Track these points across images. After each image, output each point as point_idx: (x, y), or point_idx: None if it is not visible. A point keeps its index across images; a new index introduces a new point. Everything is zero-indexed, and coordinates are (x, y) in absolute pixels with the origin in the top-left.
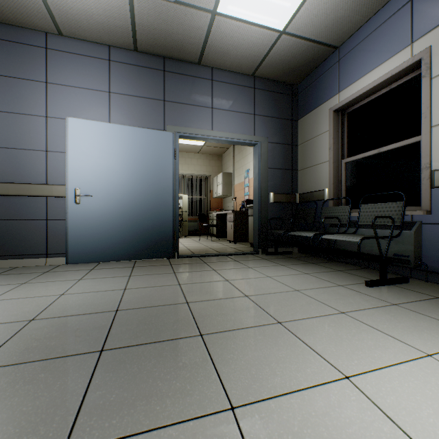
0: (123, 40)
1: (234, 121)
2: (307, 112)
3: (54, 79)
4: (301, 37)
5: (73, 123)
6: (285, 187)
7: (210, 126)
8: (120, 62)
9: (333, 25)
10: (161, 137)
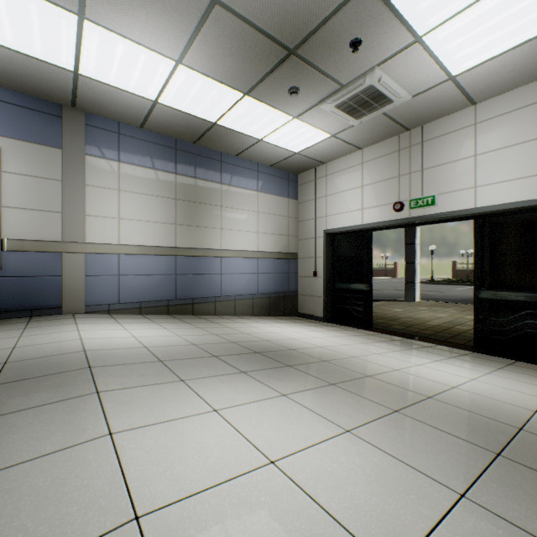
0: None
1: None
2: None
3: None
4: None
5: None
6: None
7: None
8: None
9: None
10: None
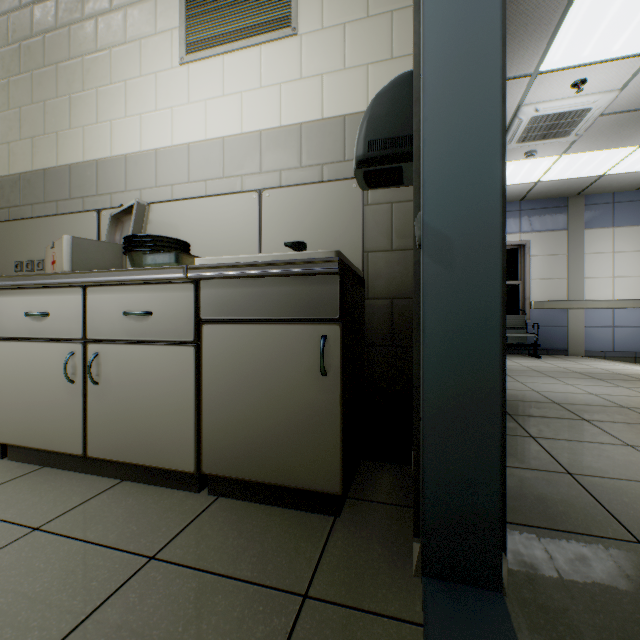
0: None
1: None
2: None
3: None
4: None
5: None
6: None
7: None
8: None
9: None
10: None
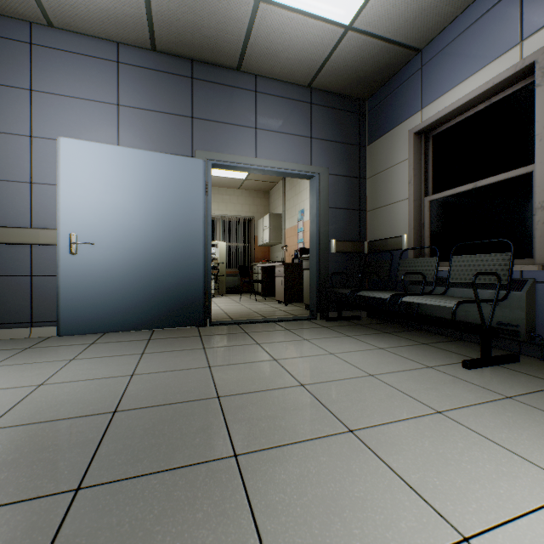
0: (137, 34)
1: (284, 146)
2: (379, 135)
3: (42, 86)
4: (373, 35)
5: (66, 145)
6: (351, 233)
7: (253, 152)
8: (132, 65)
9: (416, 18)
10: (188, 166)
